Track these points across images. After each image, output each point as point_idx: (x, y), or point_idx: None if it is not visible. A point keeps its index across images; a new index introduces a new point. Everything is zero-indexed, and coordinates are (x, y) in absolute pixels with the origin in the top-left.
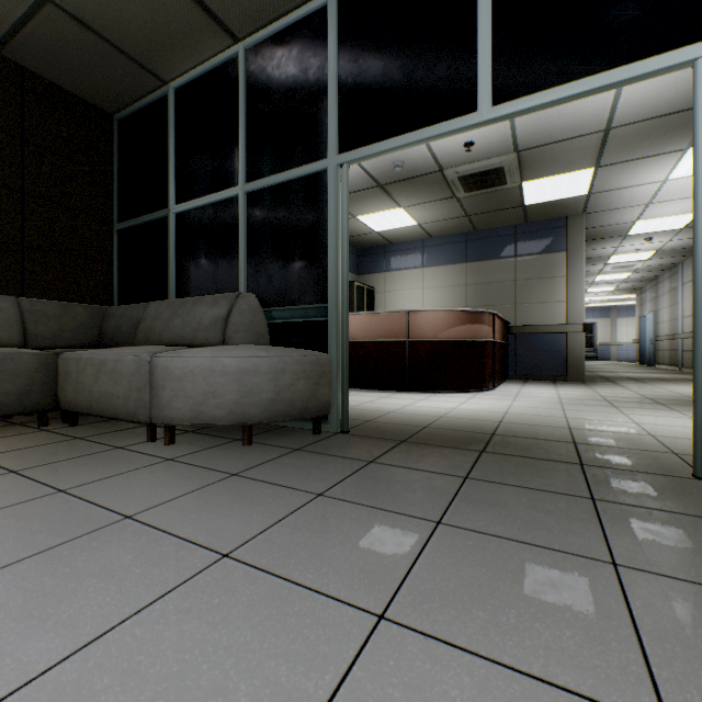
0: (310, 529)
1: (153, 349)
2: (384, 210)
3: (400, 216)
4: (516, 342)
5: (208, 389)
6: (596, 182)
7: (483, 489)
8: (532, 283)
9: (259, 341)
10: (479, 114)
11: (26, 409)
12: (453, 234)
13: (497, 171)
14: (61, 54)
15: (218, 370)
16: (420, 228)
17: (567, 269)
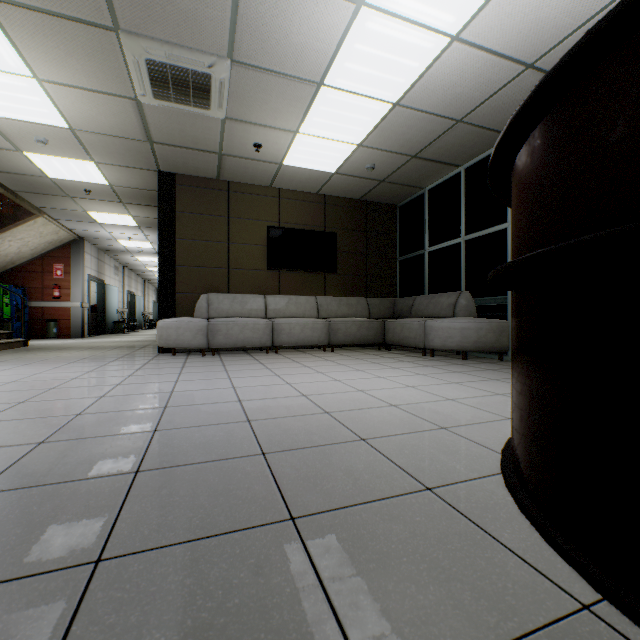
0: (482, 372)
1: (423, 319)
2: None
3: None
4: None
5: (448, 335)
6: None
7: None
8: None
9: (470, 315)
10: None
11: (375, 342)
12: None
13: None
14: (382, 193)
15: (452, 327)
16: None
17: None
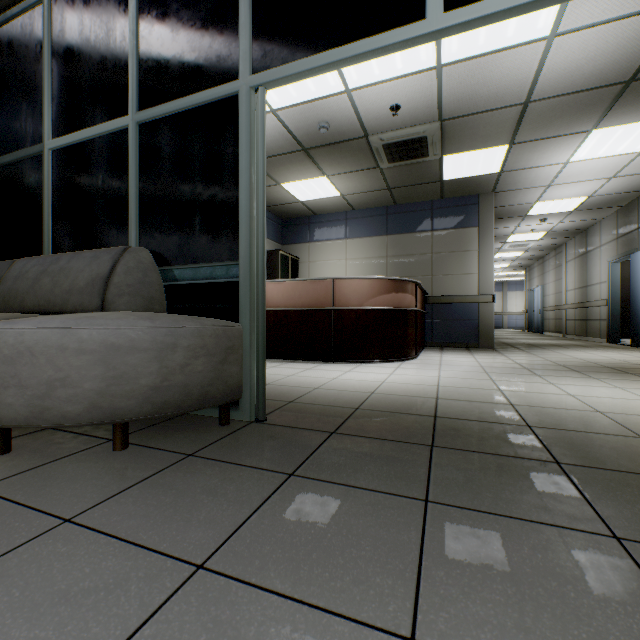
0: None
1: None
2: (308, 177)
3: (325, 185)
4: (432, 312)
5: (56, 375)
6: (508, 160)
7: (458, 528)
8: (447, 256)
9: (151, 307)
10: (429, 22)
11: None
12: (375, 207)
13: (420, 141)
14: None
15: (72, 347)
16: (344, 200)
17: (479, 243)
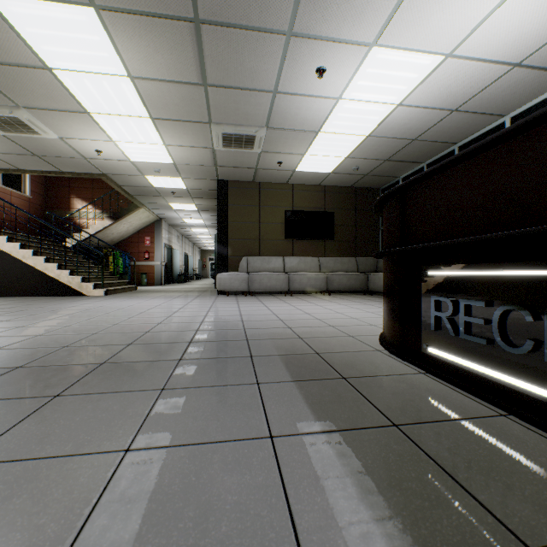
0: None
1: None
2: None
3: None
4: None
5: None
6: None
7: None
8: None
9: None
10: None
11: (361, 289)
12: None
13: None
14: (367, 182)
15: None
16: None
17: None
